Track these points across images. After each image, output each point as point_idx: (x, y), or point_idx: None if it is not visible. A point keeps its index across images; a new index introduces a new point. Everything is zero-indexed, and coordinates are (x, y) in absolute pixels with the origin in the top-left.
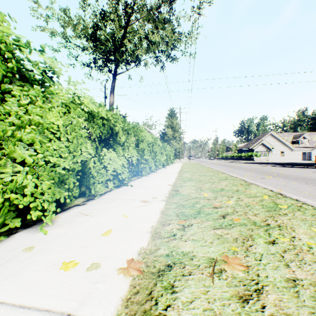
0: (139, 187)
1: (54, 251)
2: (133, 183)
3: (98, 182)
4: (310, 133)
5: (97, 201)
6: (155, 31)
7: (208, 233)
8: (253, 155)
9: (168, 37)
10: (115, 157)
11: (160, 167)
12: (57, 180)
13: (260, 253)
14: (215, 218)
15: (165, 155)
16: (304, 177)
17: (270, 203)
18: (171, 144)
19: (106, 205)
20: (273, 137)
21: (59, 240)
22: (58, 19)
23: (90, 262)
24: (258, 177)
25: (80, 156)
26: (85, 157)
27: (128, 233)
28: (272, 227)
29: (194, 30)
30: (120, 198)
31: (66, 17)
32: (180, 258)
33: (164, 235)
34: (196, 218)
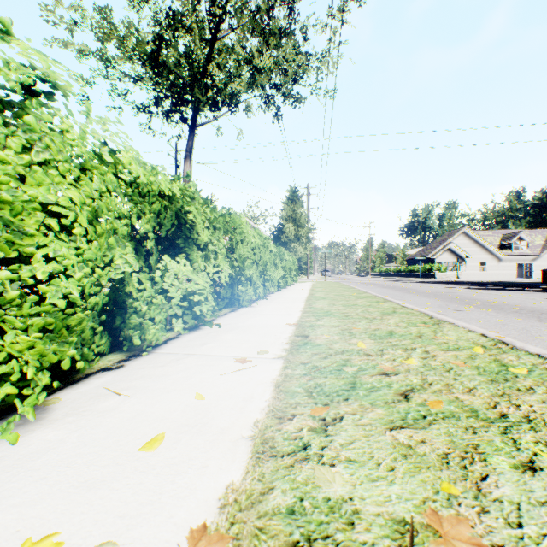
0: (234, 329)
1: (16, 499)
2: (222, 321)
3: (148, 322)
4: (530, 231)
5: (147, 359)
6: (264, 49)
7: (380, 440)
8: (434, 268)
9: (287, 60)
10: (188, 271)
11: (273, 289)
12: (51, 321)
13: (513, 500)
14: (388, 400)
15: (281, 268)
16: (533, 309)
17: (491, 363)
18: (292, 249)
19: (164, 370)
20: (467, 237)
21: (37, 464)
22: (92, 27)
23: (96, 539)
24: (450, 308)
25: (107, 270)
26: (119, 271)
27: (201, 441)
28: (515, 424)
29: (333, 48)
30: (194, 353)
31: (107, 22)
32: (323, 523)
33: (281, 447)
34: (349, 400)
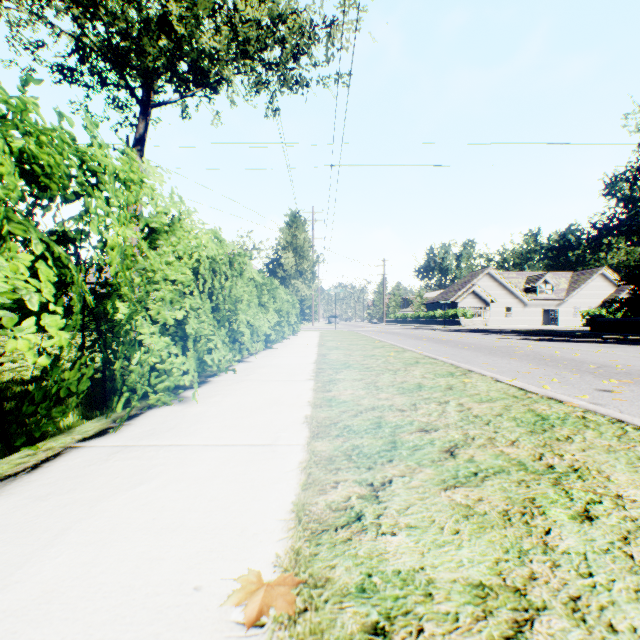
0: None
1: None
2: None
3: None
4: (554, 274)
5: None
6: None
7: None
8: (459, 314)
9: (285, 21)
10: None
11: (258, 346)
12: None
13: None
14: None
15: (274, 311)
16: None
17: None
18: (293, 288)
19: None
20: (492, 278)
21: None
22: None
23: None
24: (581, 384)
25: None
26: None
27: None
28: None
29: (349, 6)
30: None
31: None
32: None
33: None
34: None
